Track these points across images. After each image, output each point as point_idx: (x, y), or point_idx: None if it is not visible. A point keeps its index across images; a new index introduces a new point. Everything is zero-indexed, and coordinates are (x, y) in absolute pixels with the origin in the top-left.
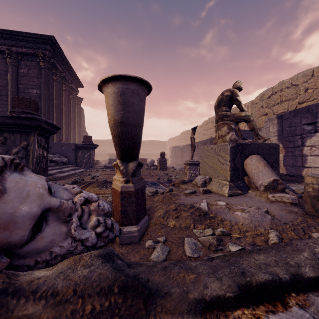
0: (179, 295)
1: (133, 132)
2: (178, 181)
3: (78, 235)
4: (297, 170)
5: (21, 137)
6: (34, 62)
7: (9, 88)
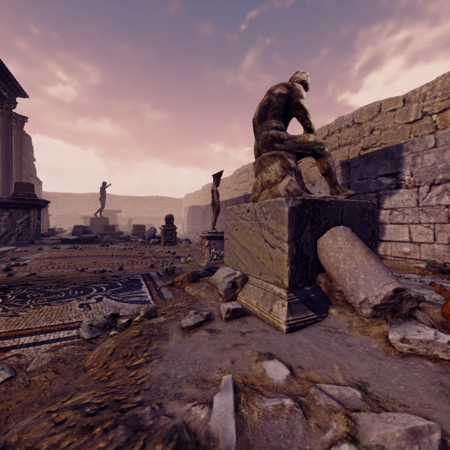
0: None
1: None
2: (182, 277)
3: None
4: None
5: None
6: None
7: None
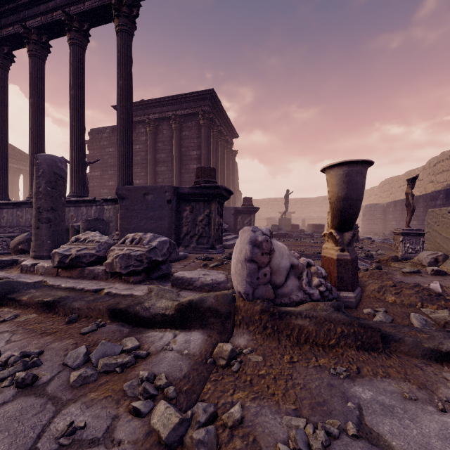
0: (413, 343)
1: (355, 206)
2: (386, 257)
3: (307, 289)
4: None
5: (204, 205)
6: (194, 122)
7: (174, 153)
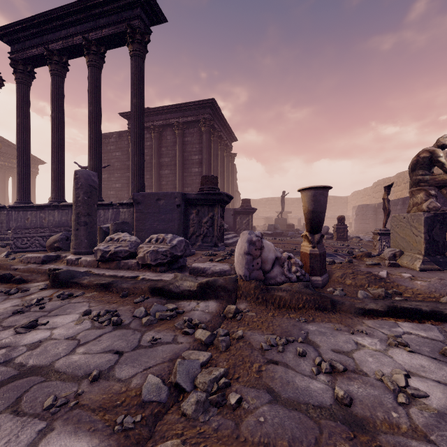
0: (349, 305)
1: (320, 216)
2: (361, 254)
3: (288, 274)
4: None
5: (208, 209)
6: (196, 128)
7: (177, 158)
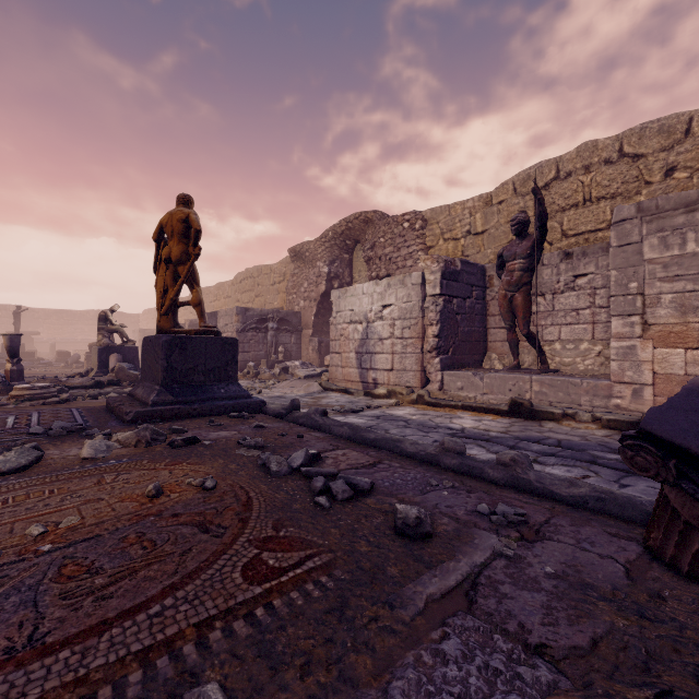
0: None
1: (16, 349)
2: (75, 374)
3: None
4: None
5: None
6: None
7: None
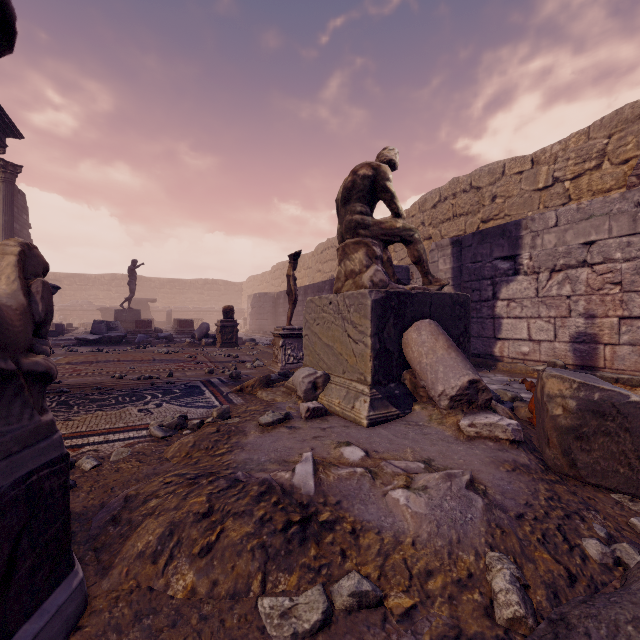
0: None
1: None
2: (253, 381)
3: None
4: (485, 345)
5: None
6: None
7: None
